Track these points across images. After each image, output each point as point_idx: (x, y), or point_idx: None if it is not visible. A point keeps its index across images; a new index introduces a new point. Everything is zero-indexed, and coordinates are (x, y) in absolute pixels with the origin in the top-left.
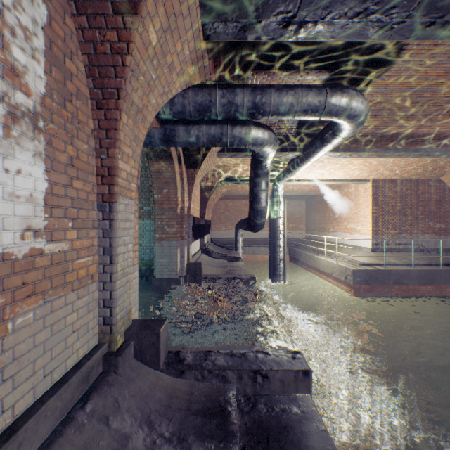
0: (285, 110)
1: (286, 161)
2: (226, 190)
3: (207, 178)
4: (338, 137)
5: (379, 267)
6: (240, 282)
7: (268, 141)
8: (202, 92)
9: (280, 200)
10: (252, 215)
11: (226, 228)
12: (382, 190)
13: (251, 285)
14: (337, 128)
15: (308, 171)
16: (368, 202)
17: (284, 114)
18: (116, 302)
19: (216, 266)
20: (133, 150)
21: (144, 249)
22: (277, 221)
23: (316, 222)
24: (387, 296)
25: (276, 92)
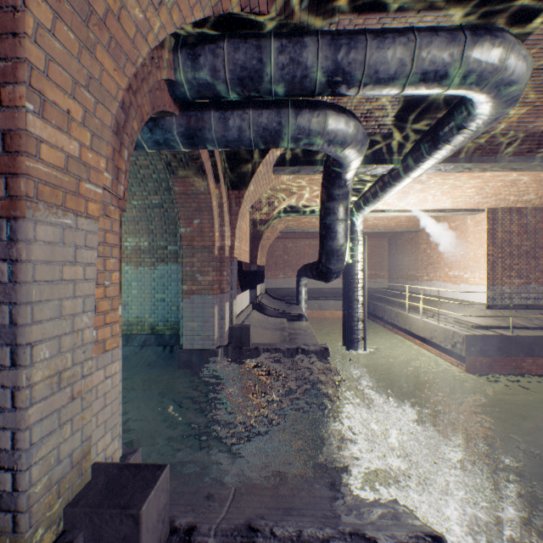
0: (390, 72)
1: (369, 182)
2: (284, 226)
3: (260, 209)
4: (466, 131)
5: (502, 331)
6: (307, 355)
7: (353, 137)
8: (245, 44)
9: (359, 238)
10: (324, 257)
11: (284, 276)
12: (501, 224)
13: (322, 360)
14: (468, 114)
15: (398, 197)
16: (481, 240)
17: (386, 81)
18: (26, 458)
19: (272, 328)
20: (85, 108)
21: (168, 306)
22: (354, 267)
23: (402, 268)
24: (515, 373)
25: (375, 40)
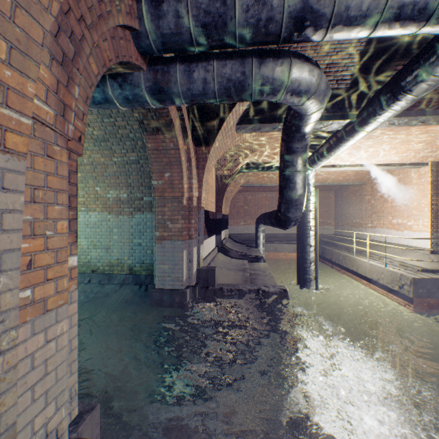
0: (362, 7)
1: (322, 140)
2: (245, 181)
3: (224, 166)
4: (432, 78)
5: None
6: (267, 297)
7: (317, 86)
8: None
9: (311, 190)
10: (283, 206)
11: (244, 223)
12: None
13: (282, 301)
14: (436, 58)
15: (347, 153)
16: (424, 190)
17: (357, 19)
18: None
19: (235, 269)
20: None
21: (144, 249)
22: (307, 215)
23: (348, 216)
24: None
25: None
